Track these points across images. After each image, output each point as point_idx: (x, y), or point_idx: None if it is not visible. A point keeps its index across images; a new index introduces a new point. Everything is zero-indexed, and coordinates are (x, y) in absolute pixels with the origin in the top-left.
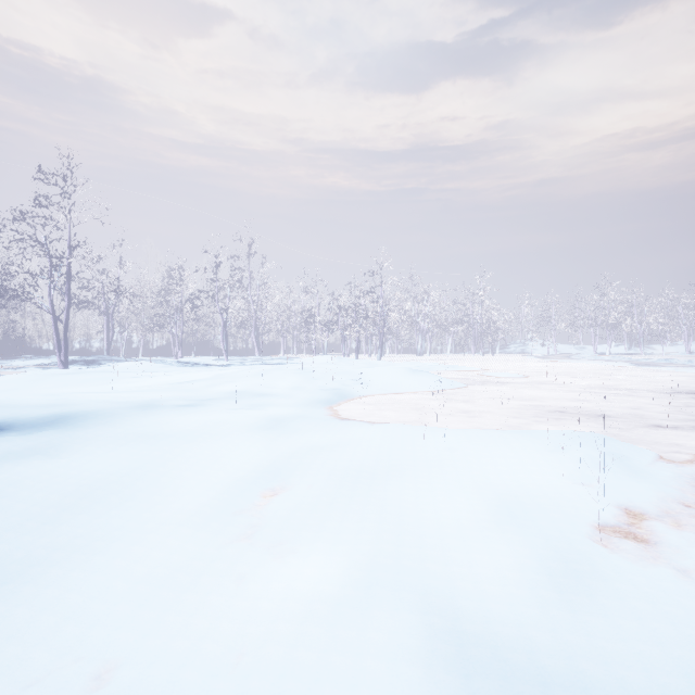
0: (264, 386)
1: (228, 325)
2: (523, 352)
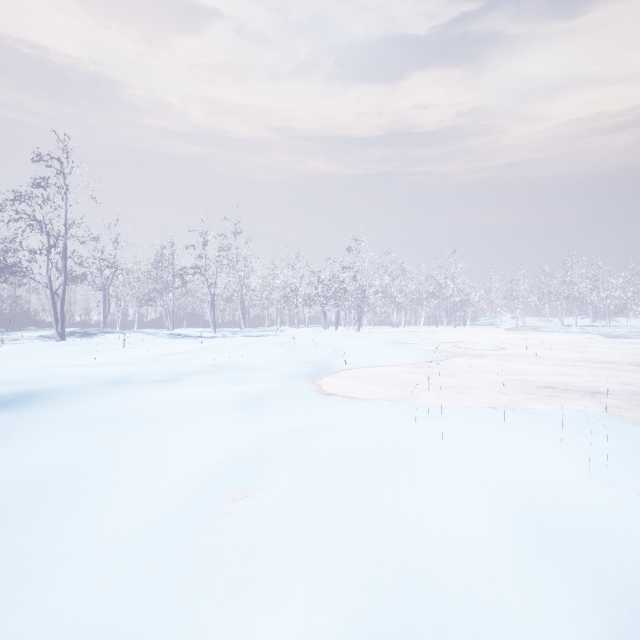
0: (245, 359)
1: (215, 299)
2: (493, 324)
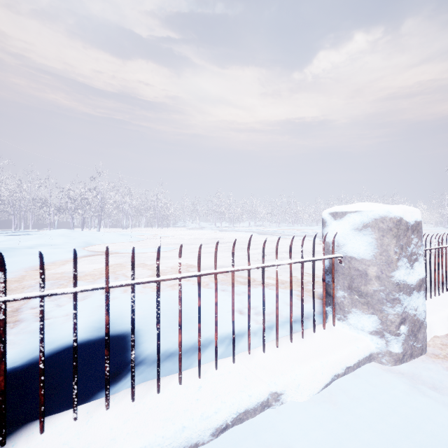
0: (49, 241)
1: None
2: (185, 226)
